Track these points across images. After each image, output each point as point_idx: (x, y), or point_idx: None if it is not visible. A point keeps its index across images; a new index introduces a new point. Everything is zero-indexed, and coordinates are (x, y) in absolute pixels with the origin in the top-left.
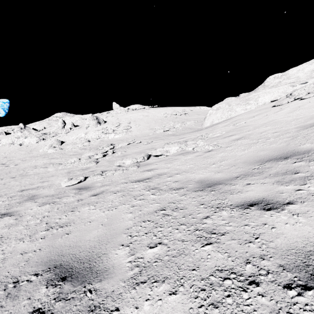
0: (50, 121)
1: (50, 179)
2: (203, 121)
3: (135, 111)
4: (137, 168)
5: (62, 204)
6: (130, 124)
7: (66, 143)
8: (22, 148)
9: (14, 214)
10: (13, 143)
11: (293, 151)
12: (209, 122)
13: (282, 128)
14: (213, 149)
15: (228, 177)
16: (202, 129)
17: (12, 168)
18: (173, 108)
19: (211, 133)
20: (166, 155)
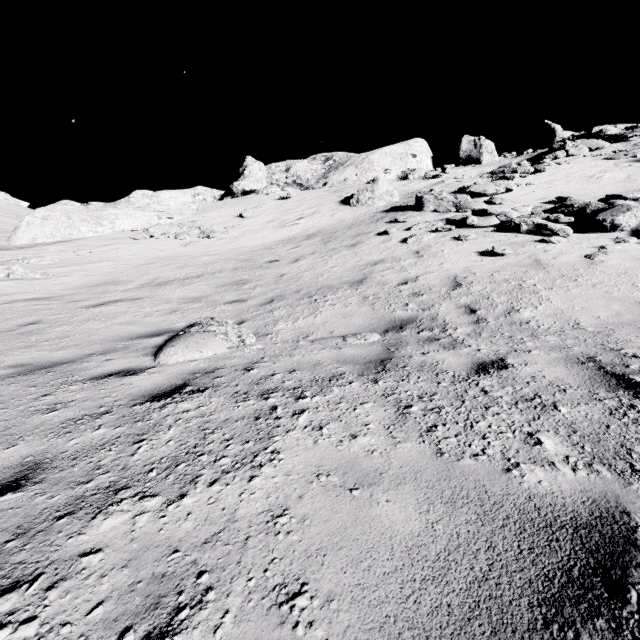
0: None
1: None
2: (14, 233)
3: None
4: None
5: None
6: None
7: None
8: None
9: None
10: None
11: (114, 281)
12: (28, 238)
13: (122, 265)
14: (42, 278)
15: (60, 295)
16: (11, 248)
17: None
18: None
19: (36, 258)
20: None
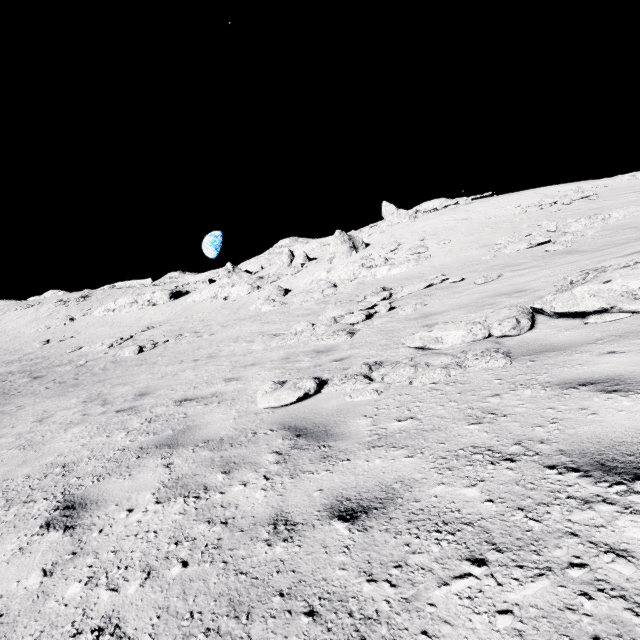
0: (271, 256)
1: (245, 373)
2: None
3: (432, 214)
4: (506, 362)
5: (215, 521)
6: (424, 243)
7: (293, 292)
8: (227, 304)
9: (79, 523)
10: (216, 296)
11: None
12: None
13: None
14: None
15: None
16: None
17: (204, 340)
18: (539, 190)
19: None
20: (629, 310)
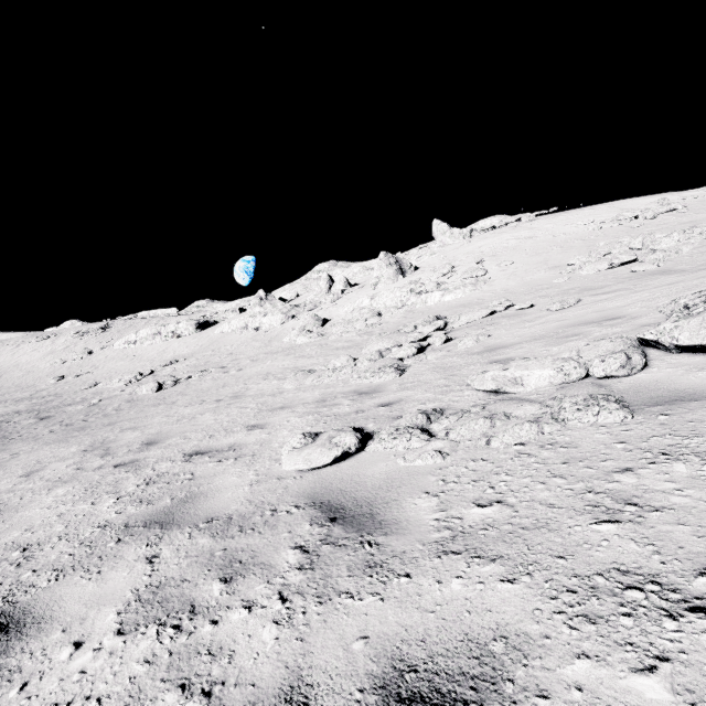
0: (308, 282)
1: (272, 419)
2: None
3: (490, 233)
4: (625, 415)
5: (192, 689)
6: (482, 265)
7: (332, 322)
8: (258, 336)
9: (1, 663)
10: (246, 326)
11: None
12: None
13: None
14: None
15: None
16: None
17: (230, 377)
18: (615, 204)
19: None
20: None
